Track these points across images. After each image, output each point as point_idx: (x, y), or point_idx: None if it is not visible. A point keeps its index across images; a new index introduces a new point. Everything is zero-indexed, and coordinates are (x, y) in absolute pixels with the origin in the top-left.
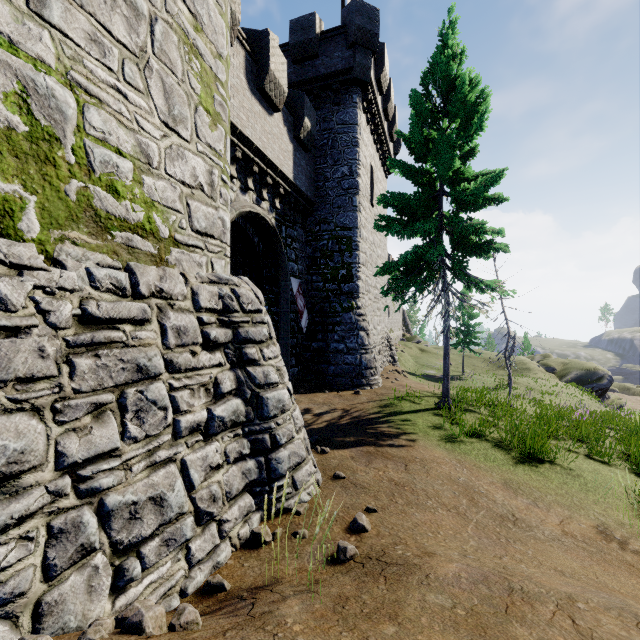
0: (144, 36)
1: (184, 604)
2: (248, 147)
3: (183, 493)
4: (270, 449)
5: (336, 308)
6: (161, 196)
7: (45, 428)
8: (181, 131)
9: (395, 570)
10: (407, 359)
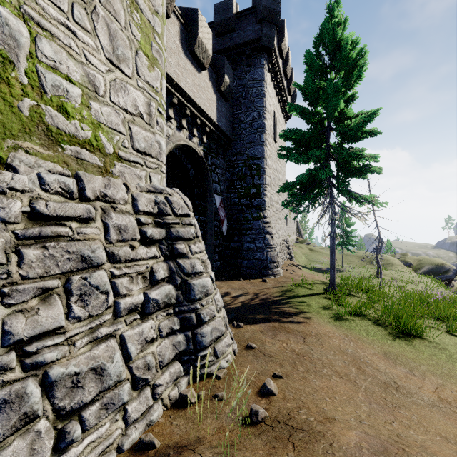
0: None
1: None
2: (182, 95)
3: (121, 363)
4: (196, 325)
5: (248, 217)
6: (106, 119)
7: None
8: (124, 68)
9: (301, 436)
10: (300, 256)
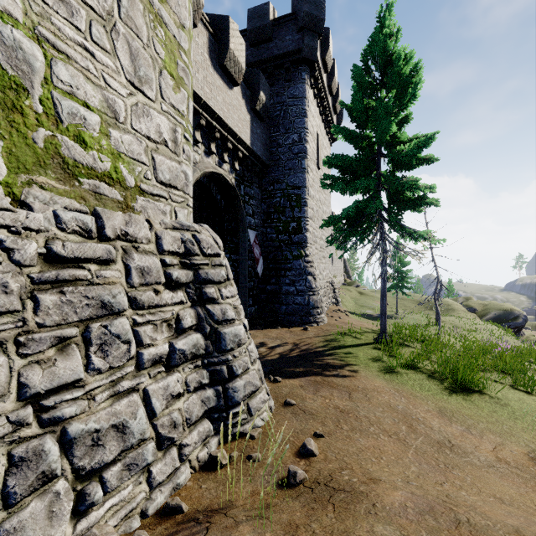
0: (111, 1)
1: (139, 531)
2: (211, 116)
3: (145, 420)
4: (227, 379)
5: (287, 256)
6: (127, 149)
7: (8, 360)
8: (146, 91)
9: (343, 497)
10: (348, 300)
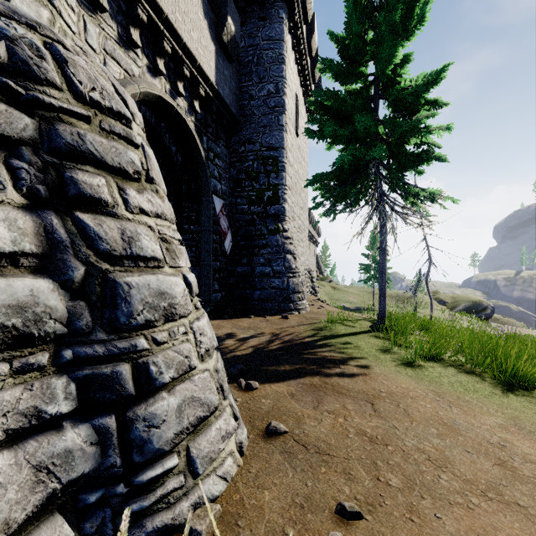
0: None
1: None
2: (156, 13)
3: None
4: (134, 396)
5: (262, 230)
6: None
7: None
8: None
9: None
10: (323, 294)
